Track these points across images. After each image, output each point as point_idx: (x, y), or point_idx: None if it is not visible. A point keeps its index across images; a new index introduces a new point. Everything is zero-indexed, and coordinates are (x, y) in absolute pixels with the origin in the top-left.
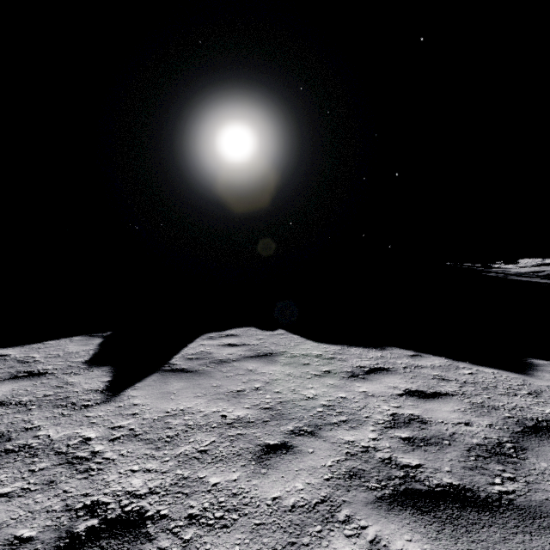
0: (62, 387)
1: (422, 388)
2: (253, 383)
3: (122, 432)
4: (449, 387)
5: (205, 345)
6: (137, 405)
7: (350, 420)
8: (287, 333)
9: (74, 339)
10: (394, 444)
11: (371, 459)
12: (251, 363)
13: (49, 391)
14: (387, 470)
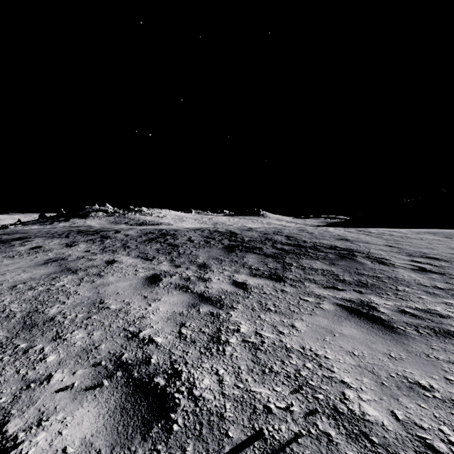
0: None
1: None
2: None
3: None
4: None
5: None
6: None
7: None
8: None
9: None
10: None
11: None
12: None
13: None
14: None
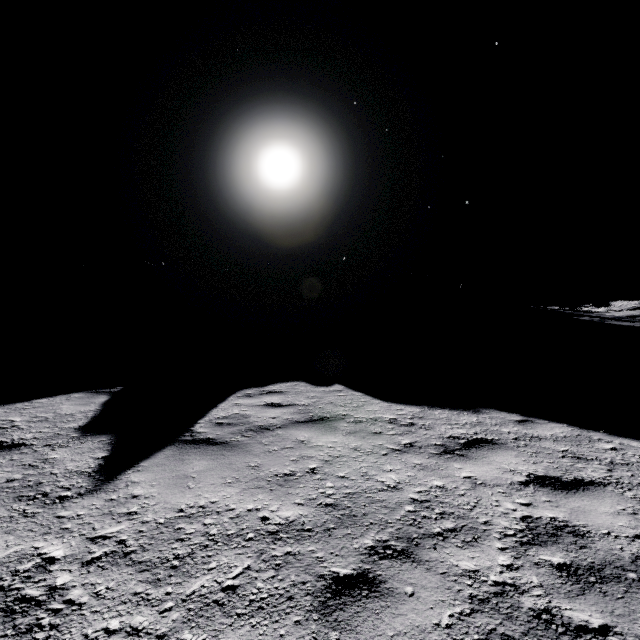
0: (37, 466)
1: (552, 471)
2: (307, 462)
3: (106, 548)
4: (591, 470)
5: (241, 404)
6: (138, 497)
7: (460, 529)
8: (346, 390)
9: (72, 396)
10: (547, 579)
11: (517, 611)
12: (302, 432)
13: (17, 473)
14: (552, 638)
